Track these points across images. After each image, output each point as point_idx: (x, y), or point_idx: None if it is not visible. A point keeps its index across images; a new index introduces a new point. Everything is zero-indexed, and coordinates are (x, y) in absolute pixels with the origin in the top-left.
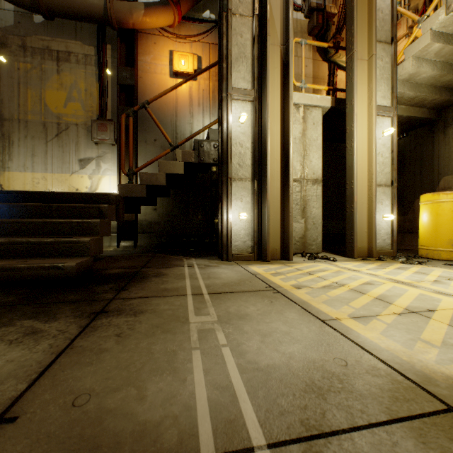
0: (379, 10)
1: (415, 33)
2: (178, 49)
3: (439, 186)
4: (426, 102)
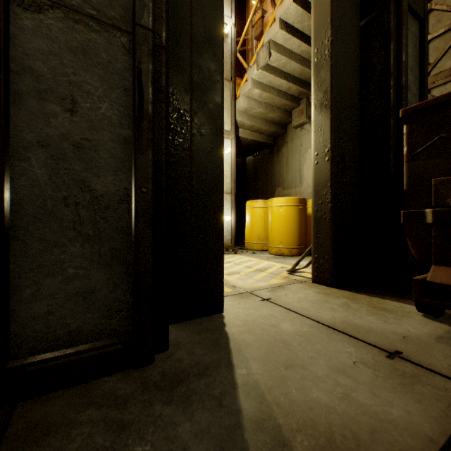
0: None
1: (246, 78)
2: None
3: (275, 195)
4: (263, 130)
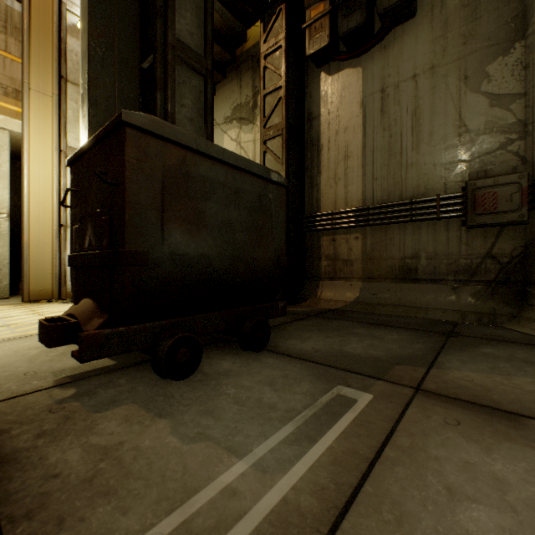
0: (73, 52)
1: None
2: None
3: None
4: None
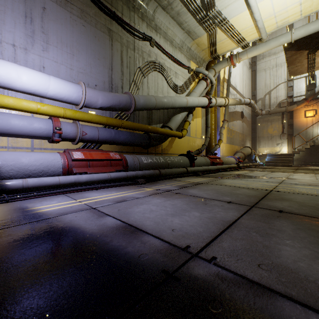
0: None
1: None
2: (307, 109)
3: None
4: None
